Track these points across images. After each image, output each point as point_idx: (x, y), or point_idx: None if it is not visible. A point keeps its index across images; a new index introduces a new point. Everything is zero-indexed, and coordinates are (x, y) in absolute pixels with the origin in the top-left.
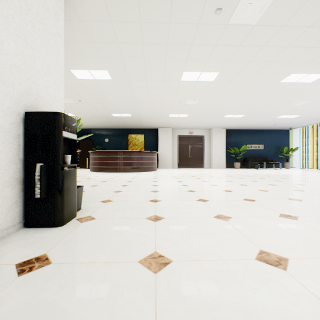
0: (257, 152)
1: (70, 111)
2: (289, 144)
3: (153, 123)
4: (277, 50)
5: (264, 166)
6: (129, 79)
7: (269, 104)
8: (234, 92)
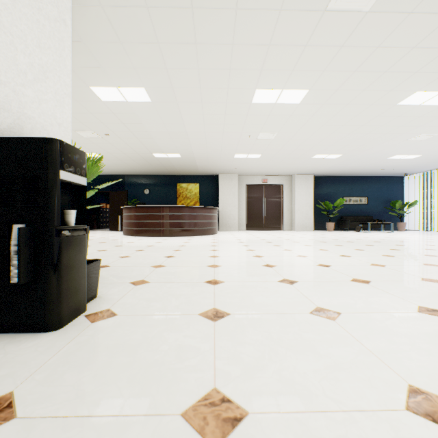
0: (359, 208)
1: (95, 150)
2: (404, 197)
3: (211, 167)
4: (398, 54)
5: (369, 228)
6: (177, 101)
7: (379, 139)
8: (329, 121)
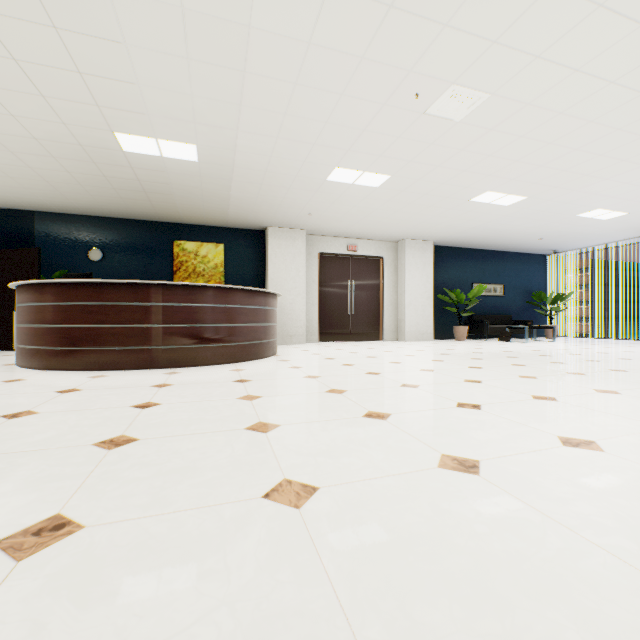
0: (492, 301)
1: None
2: (547, 287)
3: (260, 207)
4: None
5: (526, 335)
6: None
7: (634, 159)
8: None
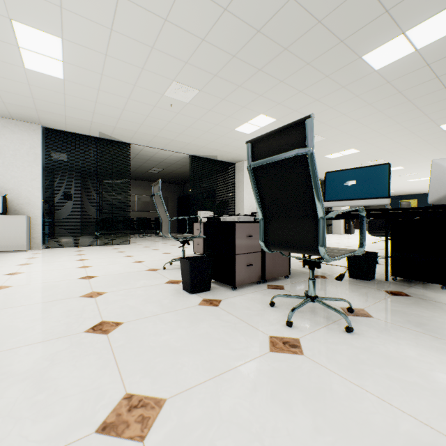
0: None
1: None
2: None
3: (421, 191)
4: None
5: None
6: None
7: None
8: None
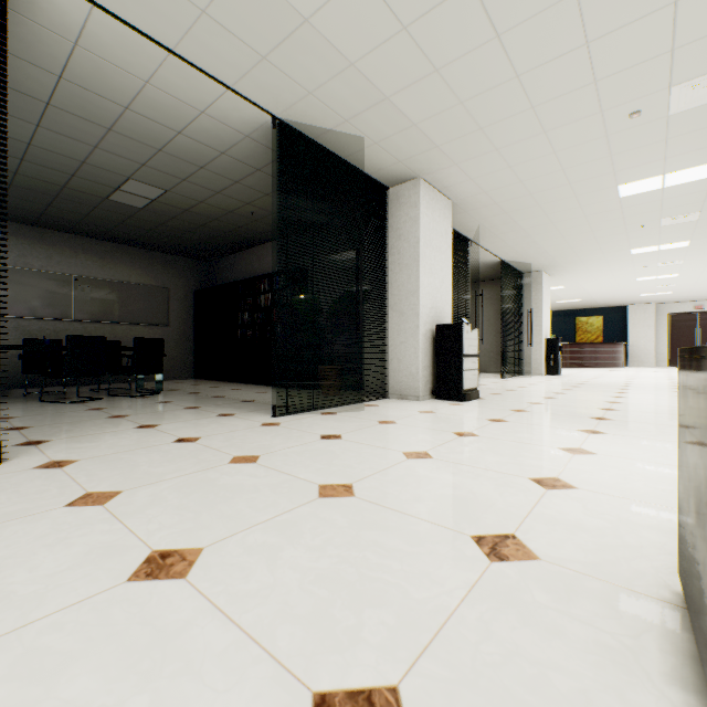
0: None
1: None
2: None
3: (615, 302)
4: None
5: None
6: (581, 286)
7: None
8: None
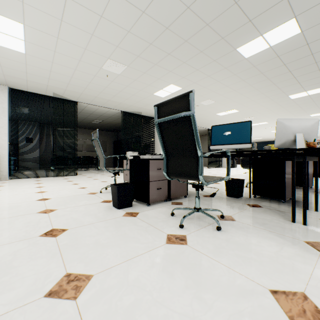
0: None
1: None
2: None
3: None
4: None
5: None
6: (252, 134)
7: None
8: None
